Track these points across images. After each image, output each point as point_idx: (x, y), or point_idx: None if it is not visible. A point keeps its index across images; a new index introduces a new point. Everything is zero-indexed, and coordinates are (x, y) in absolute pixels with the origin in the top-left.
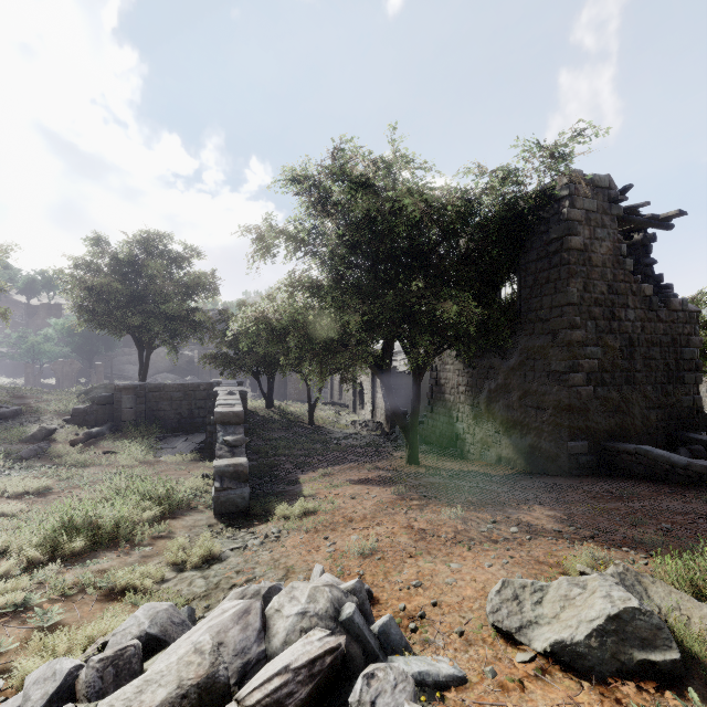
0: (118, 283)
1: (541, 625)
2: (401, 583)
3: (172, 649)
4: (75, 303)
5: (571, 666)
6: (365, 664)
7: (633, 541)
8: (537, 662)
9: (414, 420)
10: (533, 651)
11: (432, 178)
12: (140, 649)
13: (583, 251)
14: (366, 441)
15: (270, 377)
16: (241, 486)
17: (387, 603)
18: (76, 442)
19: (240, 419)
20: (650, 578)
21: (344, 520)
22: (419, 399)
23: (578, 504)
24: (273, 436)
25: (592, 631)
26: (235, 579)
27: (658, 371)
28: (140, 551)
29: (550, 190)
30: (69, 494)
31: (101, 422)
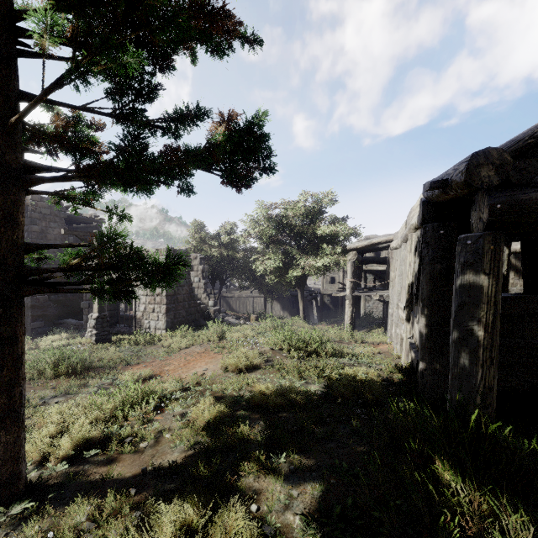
0: None
1: None
2: None
3: None
4: None
5: None
6: None
7: None
8: None
9: None
10: None
11: None
12: None
13: (42, 232)
14: None
15: None
16: None
17: None
18: None
19: None
20: None
21: None
22: None
23: None
24: None
25: None
26: None
27: None
28: None
29: None
30: None
31: None
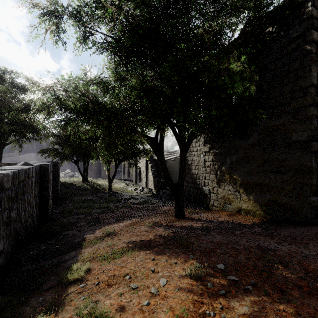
0: None
1: None
2: None
3: None
4: None
5: None
6: None
7: None
8: None
9: (181, 184)
10: None
11: None
12: None
13: None
14: (143, 200)
15: (85, 163)
16: None
17: None
18: None
19: None
20: None
21: None
22: (185, 168)
23: None
24: (81, 199)
25: None
26: None
27: None
28: None
29: None
30: None
31: None
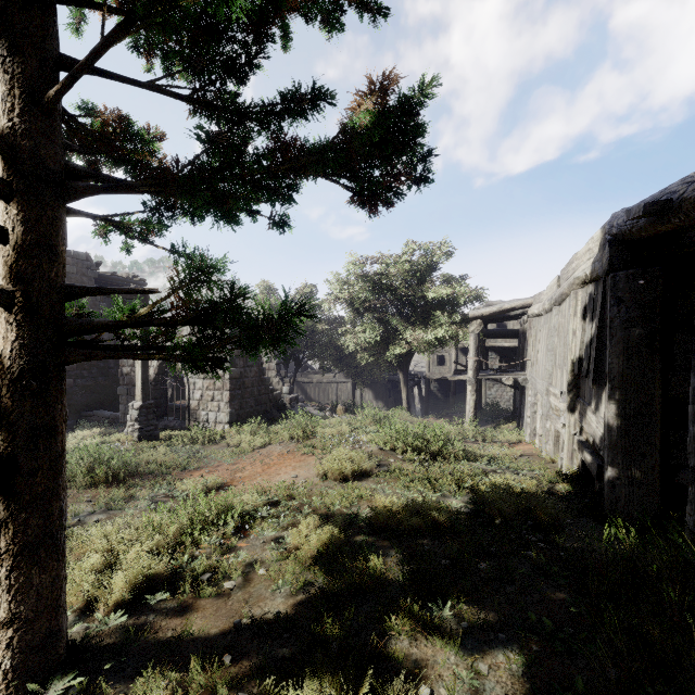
0: None
1: None
2: None
3: None
4: None
5: None
6: None
7: None
8: None
9: None
10: None
11: None
12: None
13: None
14: None
15: None
16: None
17: None
18: None
19: None
20: None
21: None
22: None
23: None
24: None
25: None
26: None
27: None
28: None
29: None
30: None
31: None
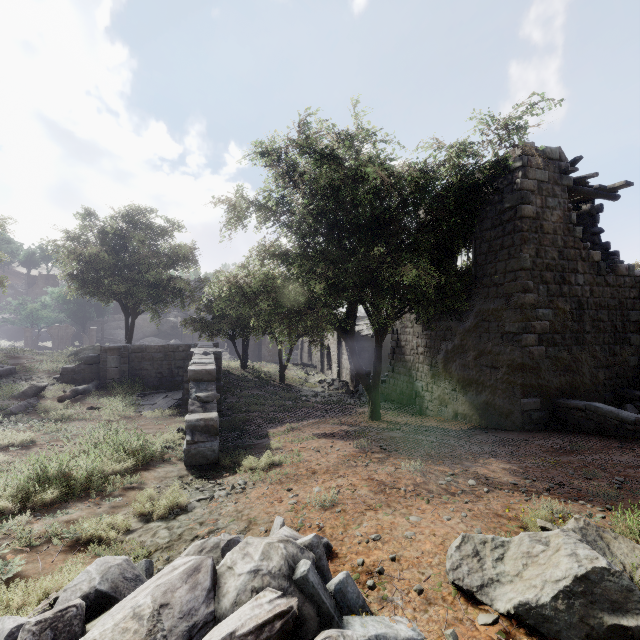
0: (105, 253)
1: (503, 584)
2: (360, 537)
3: (117, 609)
4: (66, 271)
5: (537, 630)
6: (319, 626)
7: (588, 494)
8: (500, 624)
9: (376, 378)
10: (495, 612)
11: (393, 150)
12: (83, 609)
13: (535, 219)
14: (332, 398)
15: (244, 340)
16: (211, 439)
17: (345, 557)
18: (63, 398)
19: (212, 376)
20: (611, 533)
21: (307, 473)
22: (380, 359)
23: (532, 457)
24: (246, 394)
25: (559, 592)
26: (198, 530)
27: (606, 333)
28: (111, 502)
29: (504, 161)
30: (51, 446)
31: (88, 380)
